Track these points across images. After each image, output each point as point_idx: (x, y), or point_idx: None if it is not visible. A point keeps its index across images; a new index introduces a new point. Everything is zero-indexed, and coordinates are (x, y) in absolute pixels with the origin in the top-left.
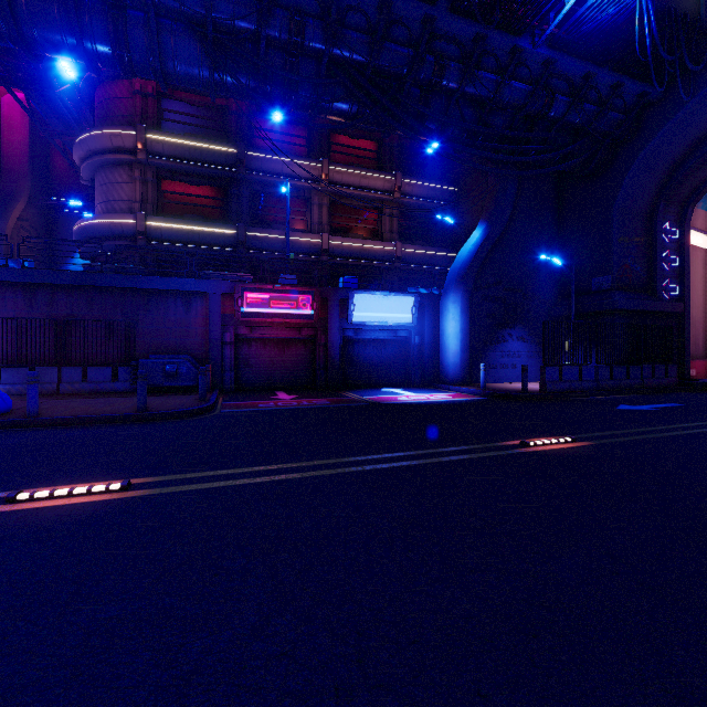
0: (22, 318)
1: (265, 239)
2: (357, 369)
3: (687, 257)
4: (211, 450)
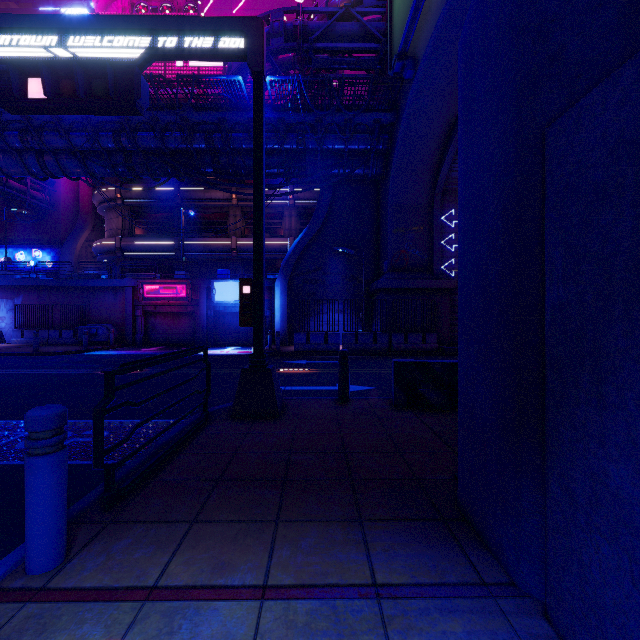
0: (34, 304)
1: (192, 245)
2: (227, 333)
3: None
4: (2, 365)
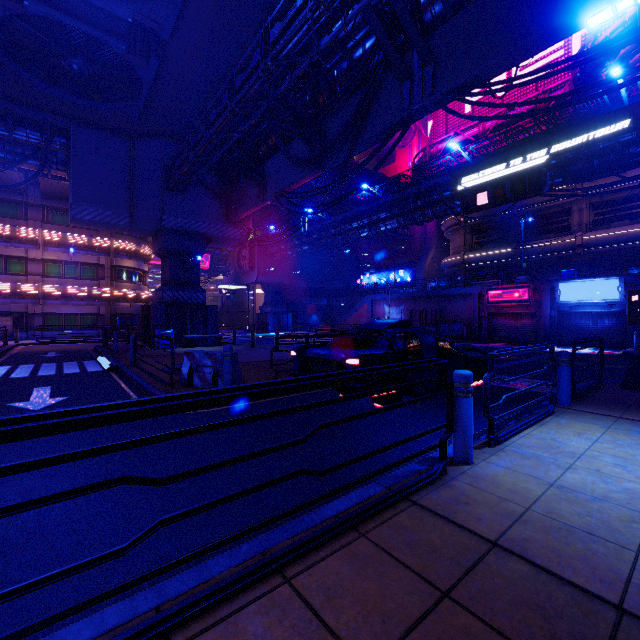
0: (411, 309)
1: (529, 249)
2: (573, 333)
3: None
4: None
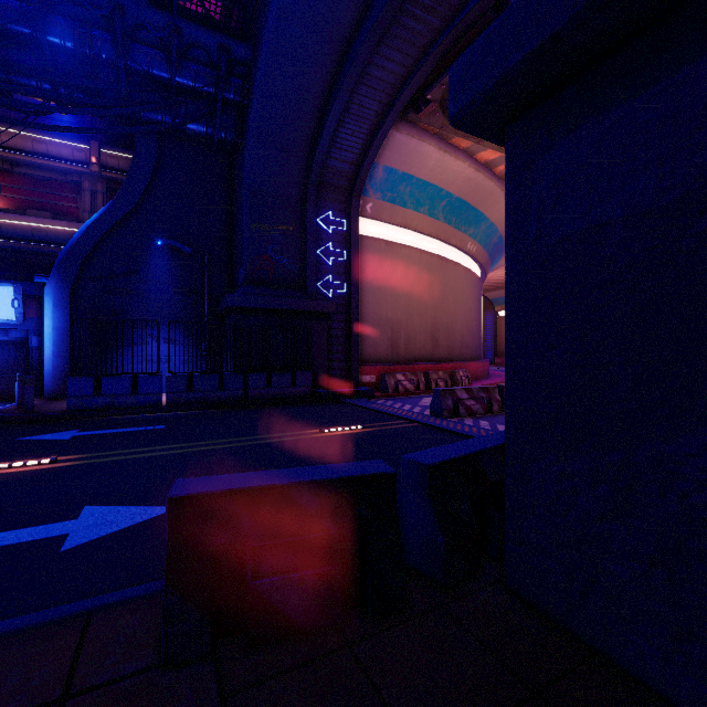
0: None
1: None
2: None
3: (355, 252)
4: None
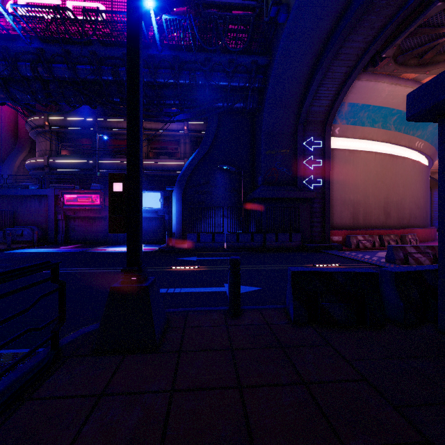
0: None
1: (107, 164)
2: None
3: (328, 160)
4: None
